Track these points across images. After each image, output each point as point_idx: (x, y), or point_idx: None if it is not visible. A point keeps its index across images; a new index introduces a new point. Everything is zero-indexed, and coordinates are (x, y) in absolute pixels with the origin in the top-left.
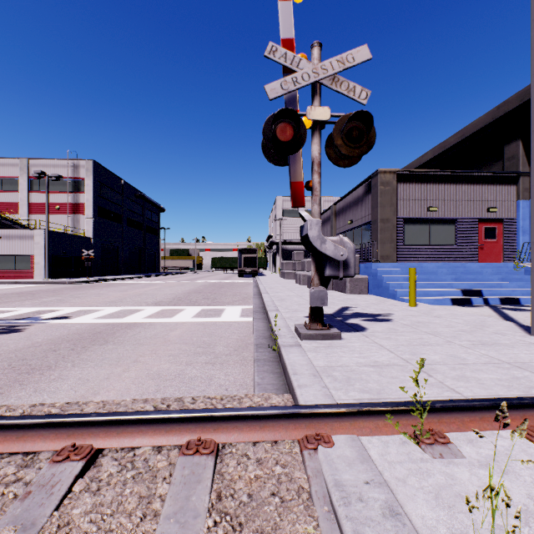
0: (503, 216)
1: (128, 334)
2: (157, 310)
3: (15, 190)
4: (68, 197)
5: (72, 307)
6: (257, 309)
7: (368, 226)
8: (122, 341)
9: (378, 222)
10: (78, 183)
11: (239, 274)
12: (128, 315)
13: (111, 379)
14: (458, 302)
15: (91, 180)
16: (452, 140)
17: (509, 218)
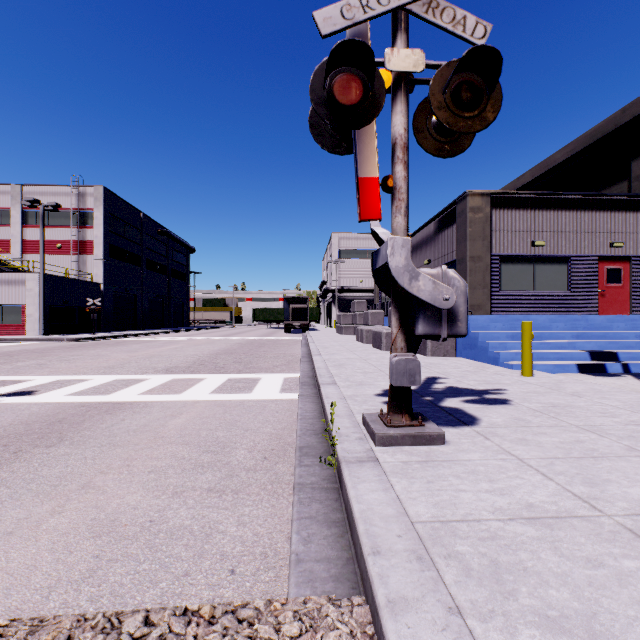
0: (631, 253)
1: (104, 423)
2: (164, 381)
3: (6, 224)
4: (72, 233)
5: (48, 375)
6: (305, 380)
7: (452, 267)
8: (86, 439)
9: (466, 260)
10: (85, 216)
11: (285, 329)
12: (120, 389)
13: (15, 535)
14: (587, 369)
15: (100, 212)
16: (559, 156)
17: (639, 255)
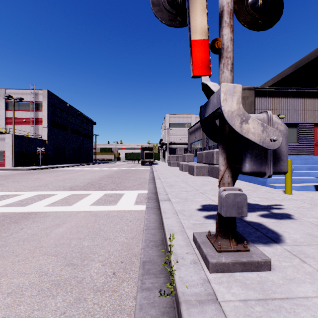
0: None
1: (6, 232)
2: (65, 196)
3: None
4: (31, 114)
5: None
6: (150, 195)
7: None
8: None
9: None
10: (38, 105)
11: (141, 164)
12: (35, 202)
13: None
14: None
15: (46, 103)
16: (288, 70)
17: None
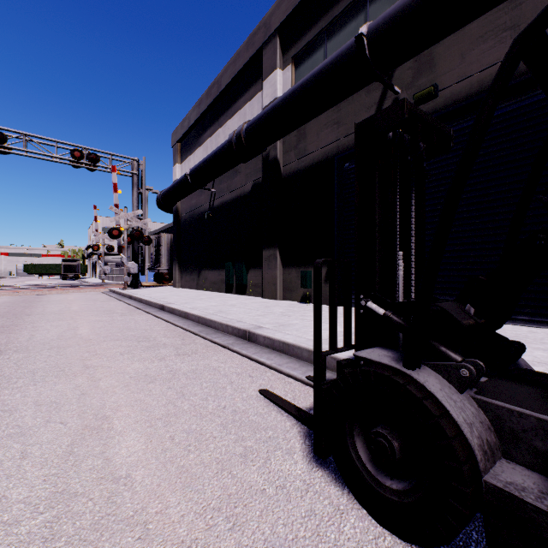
0: None
1: None
2: None
3: None
4: None
5: None
6: None
7: None
8: None
9: None
10: None
11: (63, 278)
12: None
13: None
14: None
15: None
16: None
17: None
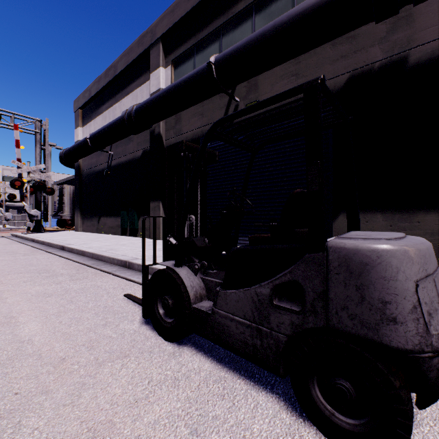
0: None
1: None
2: None
3: None
4: None
5: None
6: None
7: None
8: None
9: None
10: None
11: None
12: None
13: None
14: None
15: None
16: None
17: None
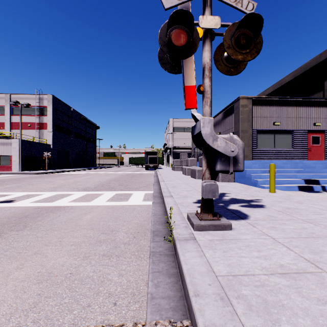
0: (325, 128)
1: (49, 218)
2: (82, 195)
3: (2, 114)
4: (36, 118)
5: (22, 192)
6: (156, 194)
7: None
8: (38, 226)
9: (239, 132)
10: (43, 110)
11: (145, 168)
12: (59, 199)
13: None
14: (303, 189)
15: (51, 108)
16: (287, 79)
17: None
